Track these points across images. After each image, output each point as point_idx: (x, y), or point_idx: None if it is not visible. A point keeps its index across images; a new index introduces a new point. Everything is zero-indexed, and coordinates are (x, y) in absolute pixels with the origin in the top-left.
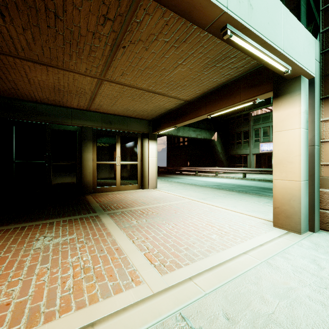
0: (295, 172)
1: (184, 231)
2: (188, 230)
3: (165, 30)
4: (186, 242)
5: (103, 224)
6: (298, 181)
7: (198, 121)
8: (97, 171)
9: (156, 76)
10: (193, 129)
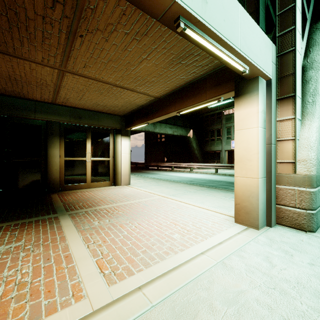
0: (254, 169)
1: (146, 231)
2: (150, 230)
3: (124, 20)
4: (145, 244)
5: (60, 227)
6: (256, 178)
7: (175, 118)
8: (65, 168)
9: (122, 70)
10: (170, 126)
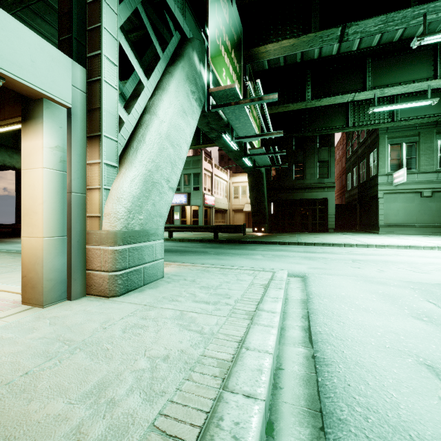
0: (39, 226)
1: None
2: None
3: None
4: None
5: None
6: (41, 238)
7: None
8: None
9: None
10: None
